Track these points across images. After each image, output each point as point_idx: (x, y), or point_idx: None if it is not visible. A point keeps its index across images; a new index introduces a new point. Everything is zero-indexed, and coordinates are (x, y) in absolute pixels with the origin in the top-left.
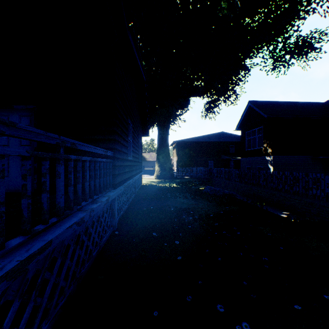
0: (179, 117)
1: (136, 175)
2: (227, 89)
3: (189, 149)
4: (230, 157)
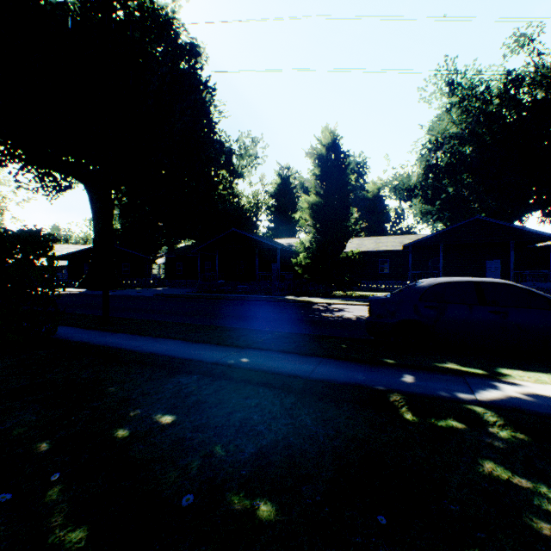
0: None
1: None
2: None
3: None
4: None
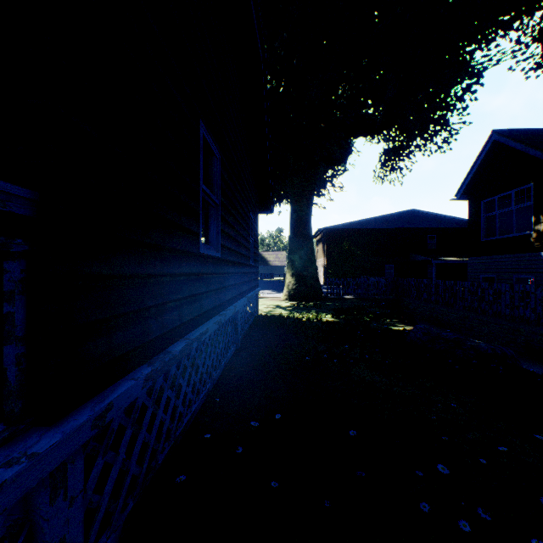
0: (331, 181)
1: (241, 298)
2: (429, 122)
3: (348, 243)
4: (430, 257)
